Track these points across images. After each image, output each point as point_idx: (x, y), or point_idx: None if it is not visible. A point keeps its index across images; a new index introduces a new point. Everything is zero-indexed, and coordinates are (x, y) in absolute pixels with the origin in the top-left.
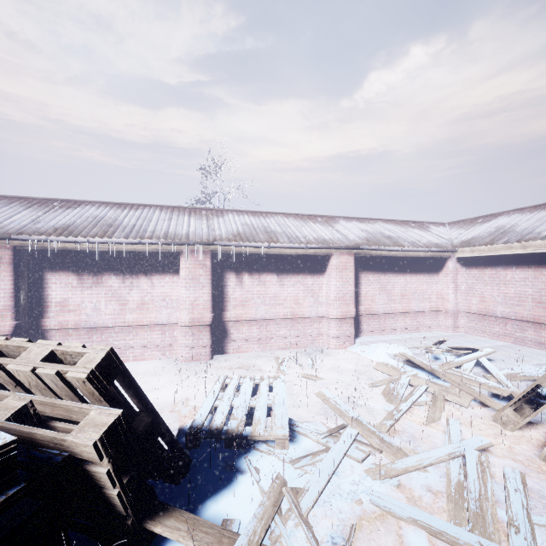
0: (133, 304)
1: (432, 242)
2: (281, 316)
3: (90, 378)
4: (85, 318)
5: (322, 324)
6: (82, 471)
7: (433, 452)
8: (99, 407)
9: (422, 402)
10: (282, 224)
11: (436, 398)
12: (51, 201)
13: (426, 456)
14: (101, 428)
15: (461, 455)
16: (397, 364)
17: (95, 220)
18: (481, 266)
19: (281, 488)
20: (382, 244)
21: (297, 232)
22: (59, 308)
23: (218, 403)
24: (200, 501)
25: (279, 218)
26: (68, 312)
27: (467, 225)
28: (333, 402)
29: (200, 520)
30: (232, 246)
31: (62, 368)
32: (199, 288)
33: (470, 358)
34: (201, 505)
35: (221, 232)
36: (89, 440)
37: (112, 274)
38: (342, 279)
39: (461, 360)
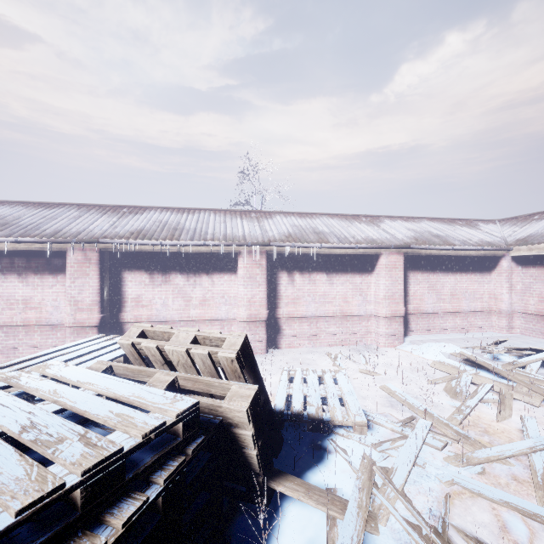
0: (196, 300)
1: (483, 241)
2: (330, 313)
3: (237, 358)
4: (156, 313)
5: (370, 322)
6: (228, 433)
7: (513, 445)
8: (237, 383)
9: (489, 399)
10: (329, 225)
11: (504, 397)
12: (121, 208)
13: (506, 448)
14: (248, 399)
15: (543, 449)
16: (454, 363)
17: (162, 224)
18: (540, 265)
19: (371, 466)
20: (432, 243)
21: (344, 232)
22: (134, 303)
23: (291, 392)
24: (301, 472)
25: (324, 219)
26: (142, 307)
27: (521, 222)
28: (400, 395)
29: (311, 485)
30: (286, 246)
31: (212, 350)
32: (255, 286)
33: (535, 359)
34: (303, 475)
35: (273, 233)
36: (242, 407)
37: (178, 273)
38: (391, 278)
39: (525, 360)
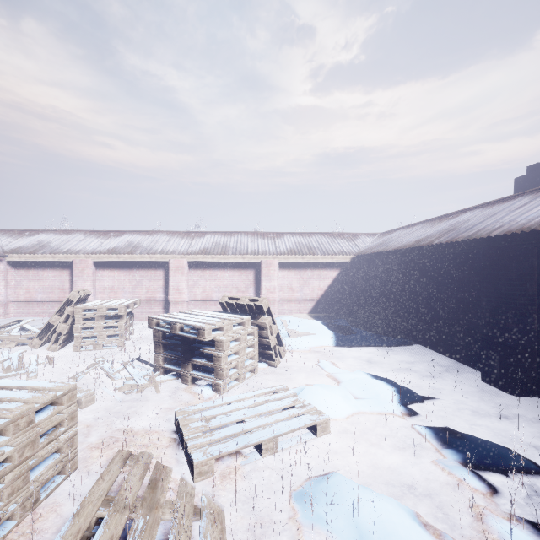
0: None
1: None
2: None
3: None
4: None
5: None
6: None
7: None
8: None
9: None
10: None
11: None
12: None
13: None
14: None
15: (10, 358)
16: None
17: None
18: (27, 268)
19: None
20: None
21: None
22: None
23: None
24: None
25: None
26: None
27: (16, 235)
28: None
29: None
30: None
31: None
32: None
33: (17, 326)
34: None
35: None
36: None
37: None
38: None
39: (11, 328)
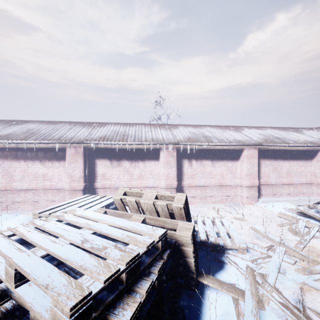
0: (136, 176)
1: (307, 140)
2: (213, 184)
3: (183, 207)
4: (114, 183)
5: (237, 189)
6: (178, 249)
7: None
8: (181, 221)
9: (318, 236)
10: (211, 132)
11: None
12: (92, 123)
13: None
14: (190, 230)
15: None
16: (292, 214)
17: (116, 132)
18: None
19: (253, 272)
20: (275, 142)
21: (221, 136)
22: (102, 177)
23: (197, 229)
24: (212, 274)
25: (208, 128)
26: (106, 179)
27: None
28: (262, 232)
29: (221, 281)
30: (188, 145)
31: (168, 202)
32: (170, 168)
33: None
34: (213, 275)
35: (179, 137)
36: (188, 234)
37: (126, 160)
38: (250, 163)
39: None
